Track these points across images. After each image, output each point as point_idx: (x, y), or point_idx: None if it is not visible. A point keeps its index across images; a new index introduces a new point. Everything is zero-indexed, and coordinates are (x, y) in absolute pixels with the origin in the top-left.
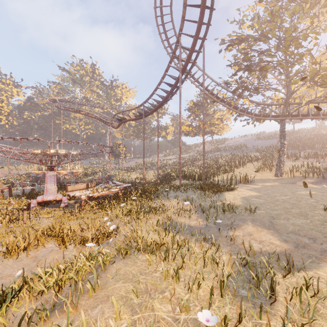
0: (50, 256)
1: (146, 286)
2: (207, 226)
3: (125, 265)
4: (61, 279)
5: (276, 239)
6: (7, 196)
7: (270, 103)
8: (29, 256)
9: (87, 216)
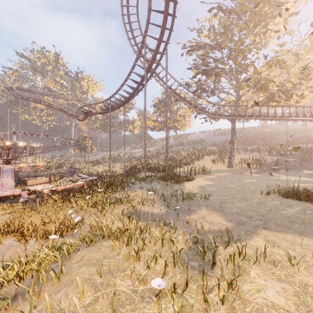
0: (9, 252)
1: (109, 267)
2: (168, 212)
3: (89, 252)
4: (22, 270)
5: (223, 220)
6: None
7: (223, 105)
8: None
9: (50, 210)
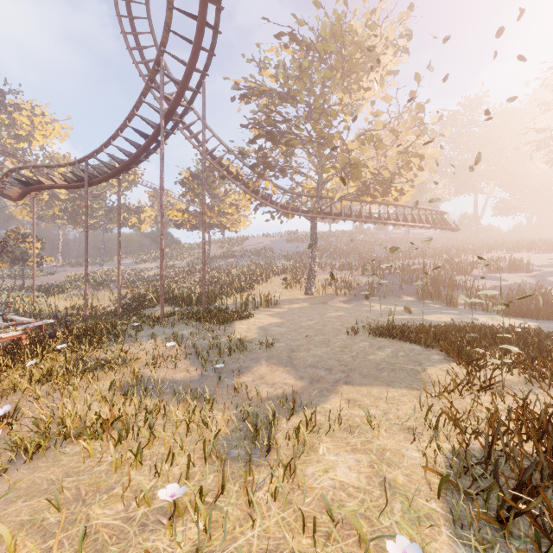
0: None
1: (78, 491)
2: (203, 376)
3: (33, 471)
4: None
5: (292, 378)
6: None
7: (299, 193)
8: None
9: None
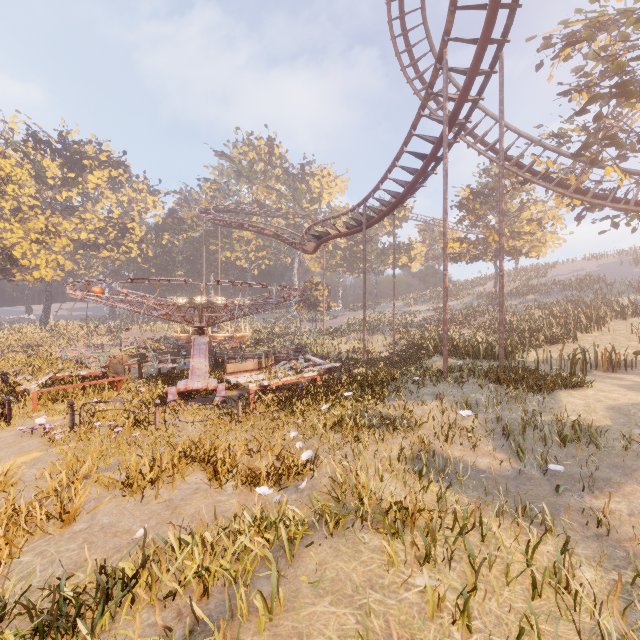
0: (194, 502)
1: (388, 626)
2: (520, 473)
3: (335, 554)
4: (208, 567)
5: None
6: (136, 377)
7: None
8: (160, 496)
9: (259, 424)
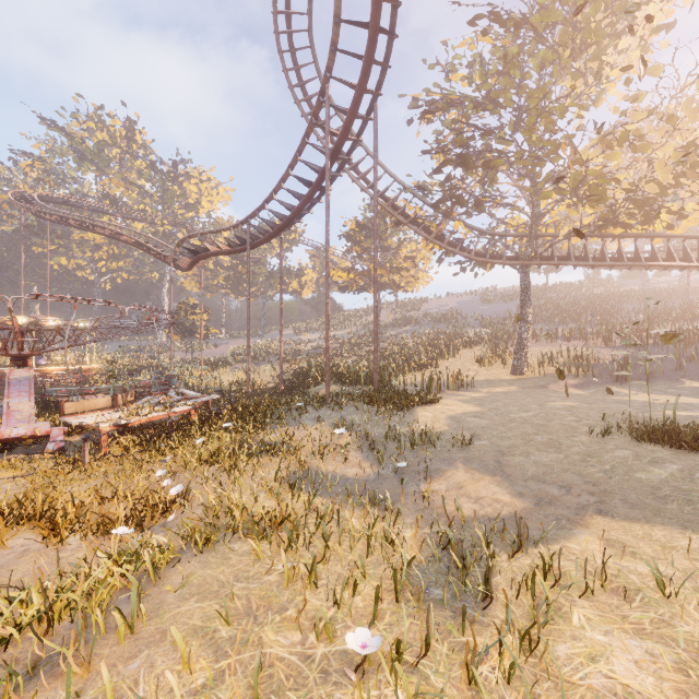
0: (22, 566)
1: (249, 602)
2: (379, 475)
3: (203, 566)
4: (51, 608)
5: (505, 493)
6: None
7: (502, 233)
8: None
9: (115, 469)
